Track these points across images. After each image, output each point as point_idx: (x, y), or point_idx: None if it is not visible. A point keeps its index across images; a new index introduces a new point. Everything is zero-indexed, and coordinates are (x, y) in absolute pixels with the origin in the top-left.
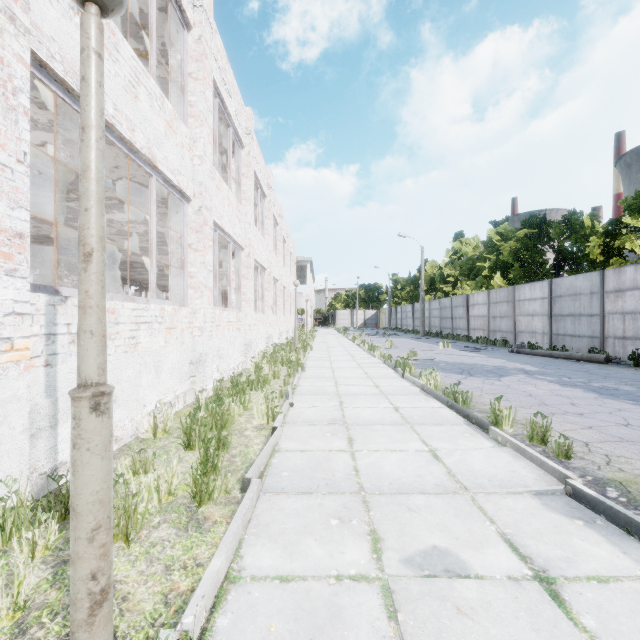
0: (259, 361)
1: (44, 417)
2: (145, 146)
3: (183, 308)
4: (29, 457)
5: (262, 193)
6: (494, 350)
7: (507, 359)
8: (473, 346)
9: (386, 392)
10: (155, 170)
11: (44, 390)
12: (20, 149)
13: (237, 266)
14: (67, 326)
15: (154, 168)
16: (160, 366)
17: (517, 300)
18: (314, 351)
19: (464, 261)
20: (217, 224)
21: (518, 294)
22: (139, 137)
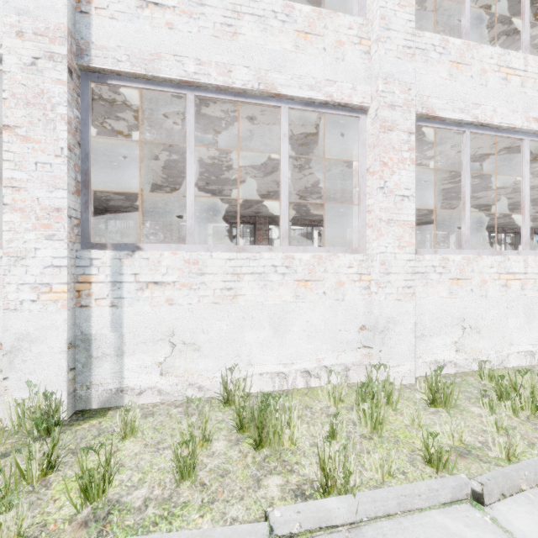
0: None
1: (111, 346)
2: (252, 80)
3: (341, 255)
4: (67, 372)
5: None
6: None
7: None
8: None
9: None
10: (284, 99)
11: (111, 325)
12: (58, 147)
13: None
14: (135, 276)
15: (280, 97)
16: (284, 324)
17: None
18: None
19: None
20: (459, 121)
21: None
22: (241, 74)
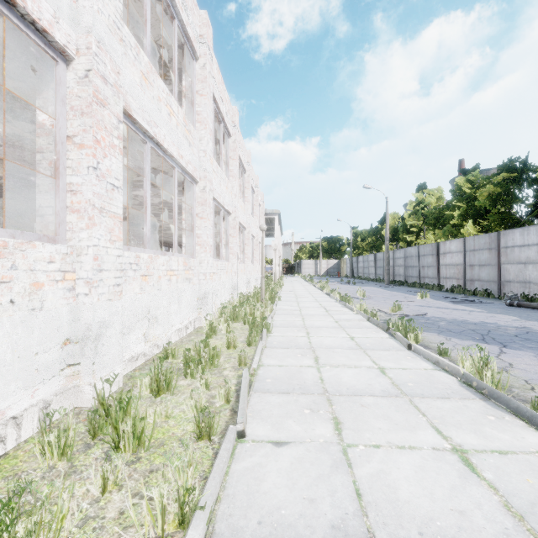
0: (219, 316)
1: None
2: None
3: (39, 244)
4: None
5: (226, 131)
6: (483, 302)
7: (516, 315)
8: (451, 296)
9: (405, 387)
10: None
11: None
12: None
13: (190, 203)
14: None
15: None
16: None
17: (503, 247)
18: (282, 301)
19: (430, 211)
20: (145, 131)
21: (504, 240)
22: None
